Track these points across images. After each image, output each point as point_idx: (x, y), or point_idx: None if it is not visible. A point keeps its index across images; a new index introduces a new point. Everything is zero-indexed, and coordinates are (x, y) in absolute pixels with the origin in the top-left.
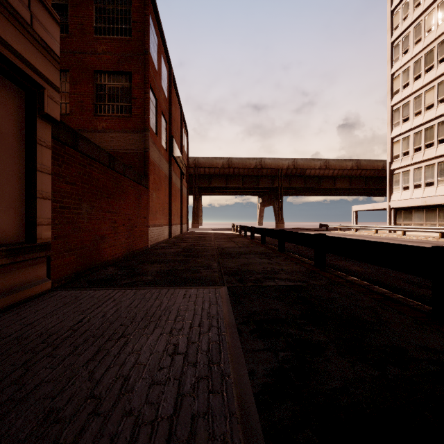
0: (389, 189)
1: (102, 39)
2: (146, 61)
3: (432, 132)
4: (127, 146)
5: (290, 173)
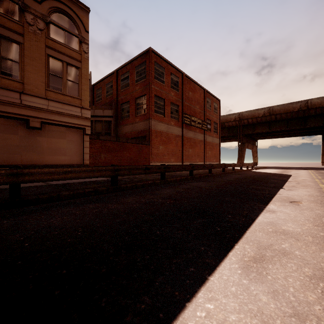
0: None
1: (137, 84)
2: (149, 88)
3: None
4: (144, 127)
5: None
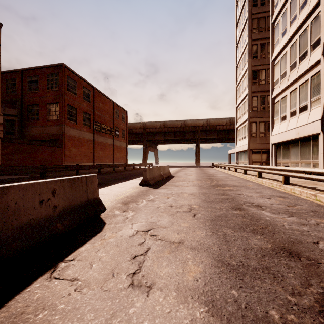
0: (236, 140)
1: (49, 91)
2: (62, 98)
3: (245, 105)
4: (57, 131)
5: (205, 128)
